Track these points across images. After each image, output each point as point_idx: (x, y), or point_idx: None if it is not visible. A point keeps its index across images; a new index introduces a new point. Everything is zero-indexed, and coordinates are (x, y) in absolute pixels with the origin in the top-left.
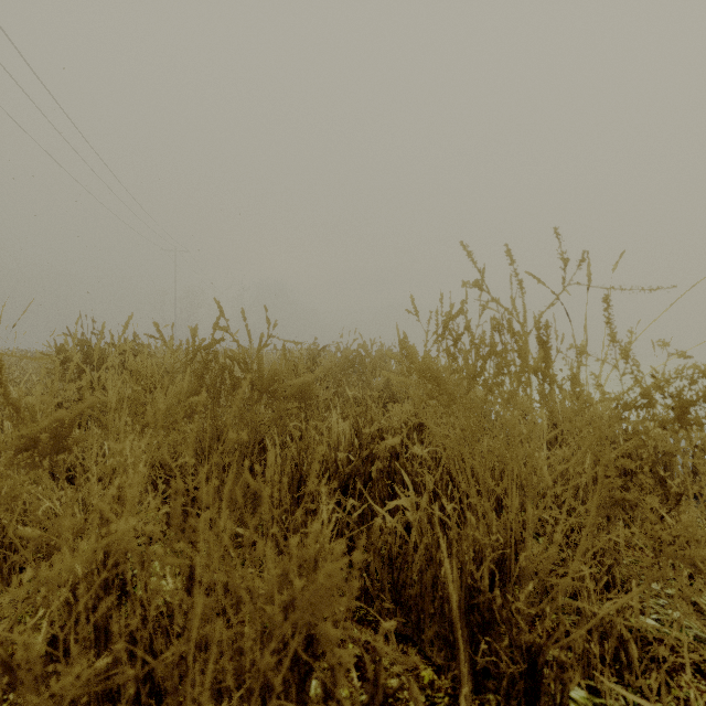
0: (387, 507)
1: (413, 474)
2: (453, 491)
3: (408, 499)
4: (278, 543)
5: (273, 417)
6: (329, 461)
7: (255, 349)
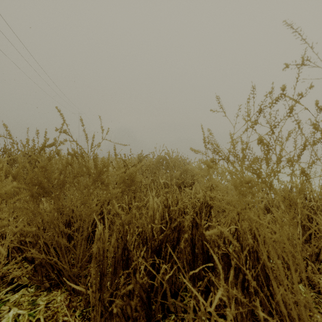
0: (192, 271)
1: (210, 243)
2: (249, 262)
3: (209, 264)
4: (105, 303)
5: (102, 200)
6: (146, 232)
7: (113, 157)
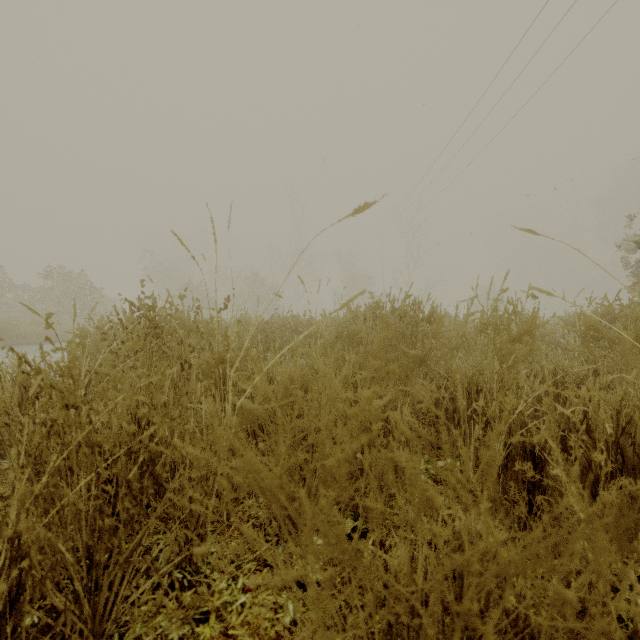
0: None
1: None
2: None
3: None
4: None
5: None
6: None
7: None
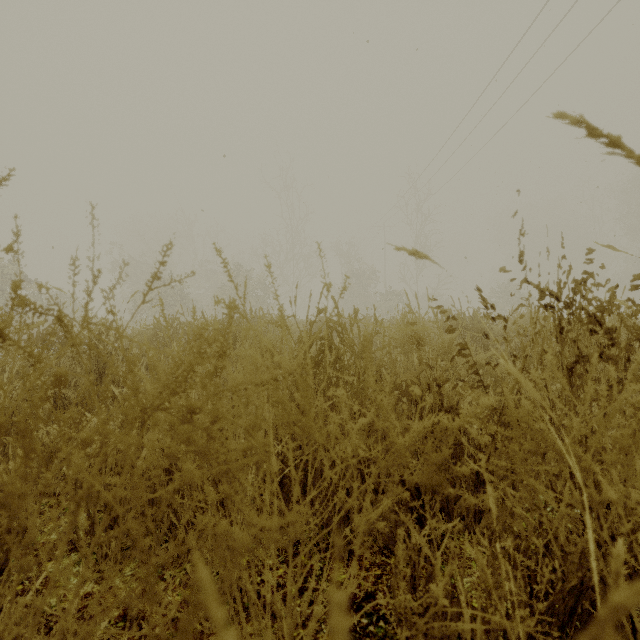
0: None
1: None
2: None
3: None
4: None
5: None
6: None
7: None
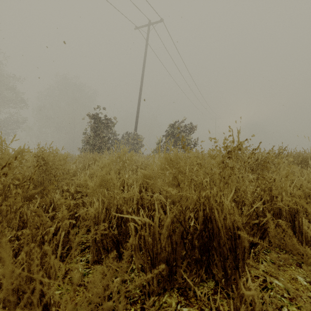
0: None
1: None
2: None
3: None
4: None
5: None
6: None
7: None
